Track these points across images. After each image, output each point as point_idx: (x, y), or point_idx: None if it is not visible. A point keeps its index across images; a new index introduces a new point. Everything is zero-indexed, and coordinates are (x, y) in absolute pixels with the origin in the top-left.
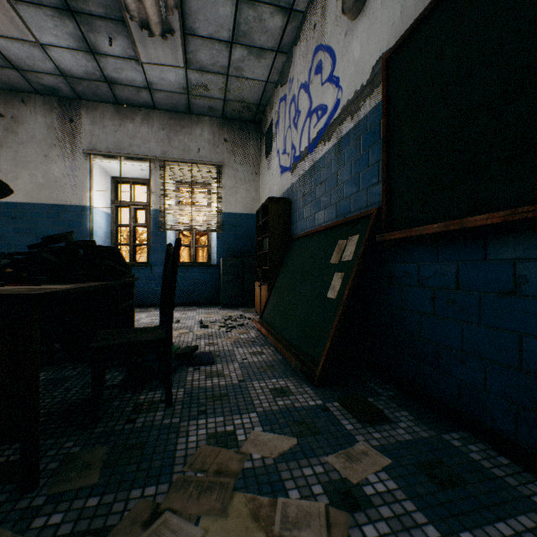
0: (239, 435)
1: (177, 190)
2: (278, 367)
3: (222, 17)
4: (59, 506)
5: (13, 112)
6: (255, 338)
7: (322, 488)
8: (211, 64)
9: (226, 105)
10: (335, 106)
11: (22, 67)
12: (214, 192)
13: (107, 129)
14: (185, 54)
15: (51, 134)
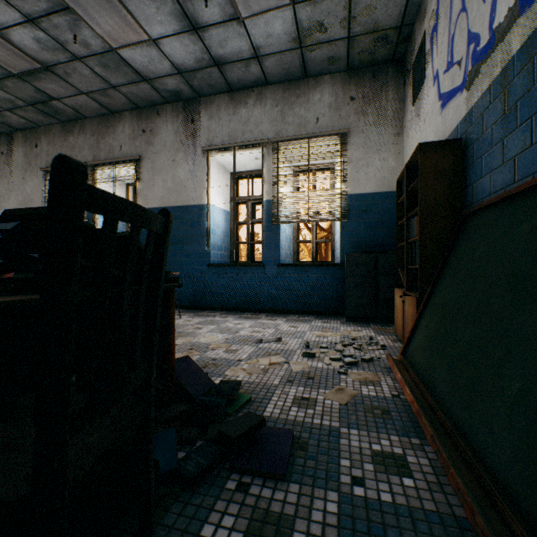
0: None
1: (291, 175)
2: None
3: None
4: None
5: (151, 125)
6: (389, 402)
7: None
8: None
9: (350, 46)
10: None
11: (149, 77)
12: (336, 170)
13: (222, 121)
14: None
15: (177, 139)
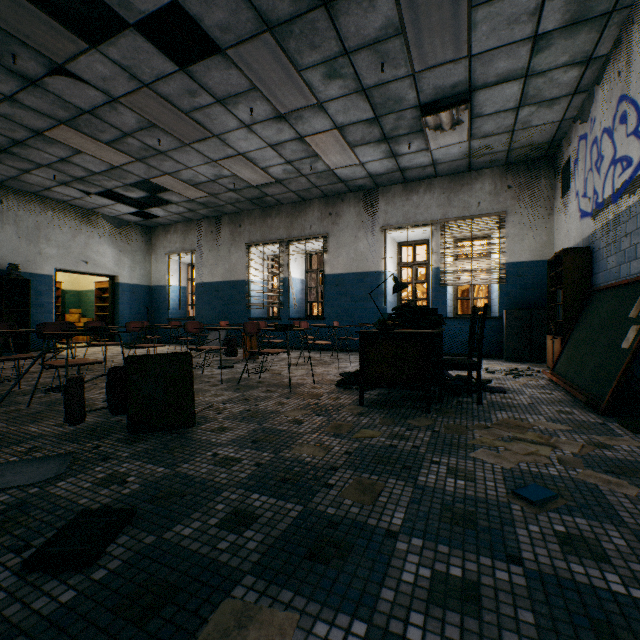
0: (529, 420)
1: (456, 247)
2: (566, 403)
3: (509, 95)
4: (444, 418)
5: (336, 209)
6: (544, 385)
7: (583, 441)
8: (494, 129)
9: (509, 154)
10: (639, 162)
11: (346, 180)
12: (495, 243)
13: (397, 206)
14: (469, 132)
15: (358, 220)
